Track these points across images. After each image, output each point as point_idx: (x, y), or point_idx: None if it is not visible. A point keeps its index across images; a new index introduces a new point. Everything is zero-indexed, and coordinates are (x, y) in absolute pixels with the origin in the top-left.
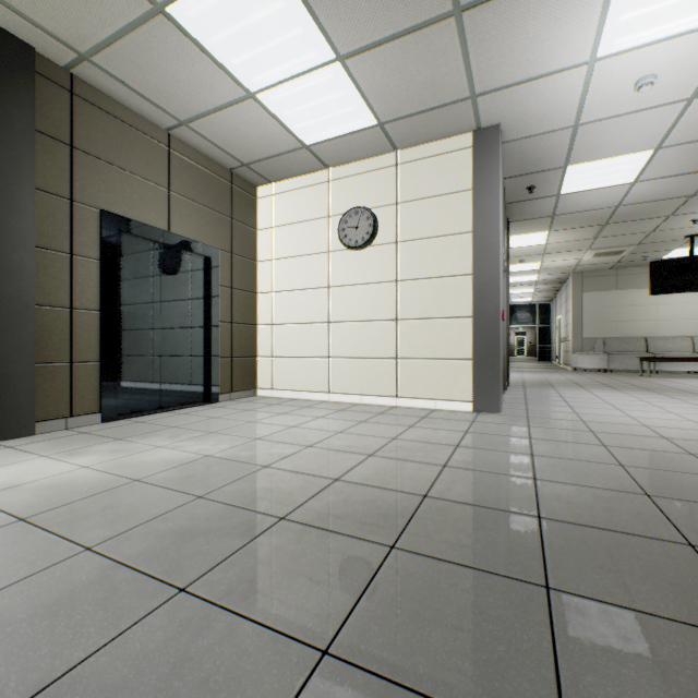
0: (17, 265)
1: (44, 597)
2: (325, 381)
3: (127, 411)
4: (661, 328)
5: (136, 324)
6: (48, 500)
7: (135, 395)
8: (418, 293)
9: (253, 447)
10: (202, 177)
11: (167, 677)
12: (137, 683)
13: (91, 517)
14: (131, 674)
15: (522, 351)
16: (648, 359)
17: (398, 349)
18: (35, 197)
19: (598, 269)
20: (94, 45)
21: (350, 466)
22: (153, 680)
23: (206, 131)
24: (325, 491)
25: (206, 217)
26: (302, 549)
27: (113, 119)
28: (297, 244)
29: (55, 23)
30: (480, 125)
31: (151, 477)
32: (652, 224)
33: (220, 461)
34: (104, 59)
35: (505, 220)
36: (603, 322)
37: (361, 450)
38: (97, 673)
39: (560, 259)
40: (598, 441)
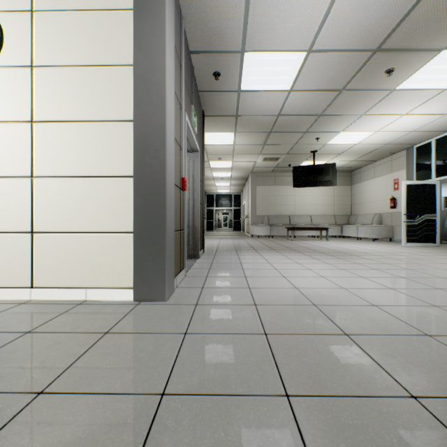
0: None
1: None
2: None
3: None
4: (297, 210)
5: None
6: None
7: None
8: (62, 141)
9: None
10: None
11: None
12: None
13: None
14: None
15: (226, 224)
16: (292, 228)
17: (34, 218)
18: None
19: (265, 172)
20: None
21: None
22: None
23: None
24: None
25: None
26: None
27: None
28: None
29: None
30: None
31: None
32: (296, 137)
33: None
34: None
35: (198, 106)
36: (268, 205)
37: None
38: None
39: (243, 160)
40: (276, 372)
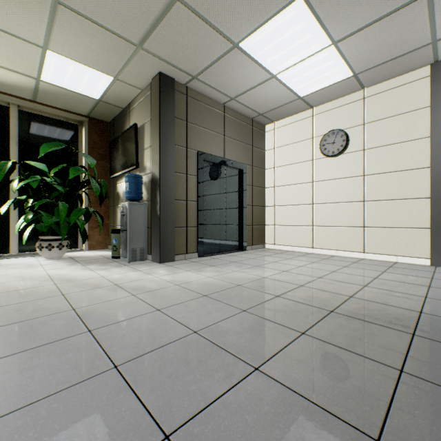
0: (169, 182)
1: (243, 325)
2: (310, 240)
3: (206, 252)
4: None
5: (210, 207)
6: (207, 289)
7: (209, 244)
8: (381, 183)
9: (286, 275)
10: (238, 125)
11: (324, 363)
12: (312, 362)
13: (233, 298)
14: (306, 358)
15: None
16: None
17: (365, 221)
18: (174, 149)
19: None
20: (200, 71)
21: (355, 290)
22: (318, 362)
23: (243, 100)
24: (348, 301)
25: (240, 147)
26: (354, 326)
27: (202, 104)
28: (290, 157)
29: (186, 65)
30: (437, 59)
31: (244, 284)
32: None
33: (273, 281)
34: (202, 76)
35: None
36: None
37: (356, 283)
38: (291, 355)
39: None
40: None
